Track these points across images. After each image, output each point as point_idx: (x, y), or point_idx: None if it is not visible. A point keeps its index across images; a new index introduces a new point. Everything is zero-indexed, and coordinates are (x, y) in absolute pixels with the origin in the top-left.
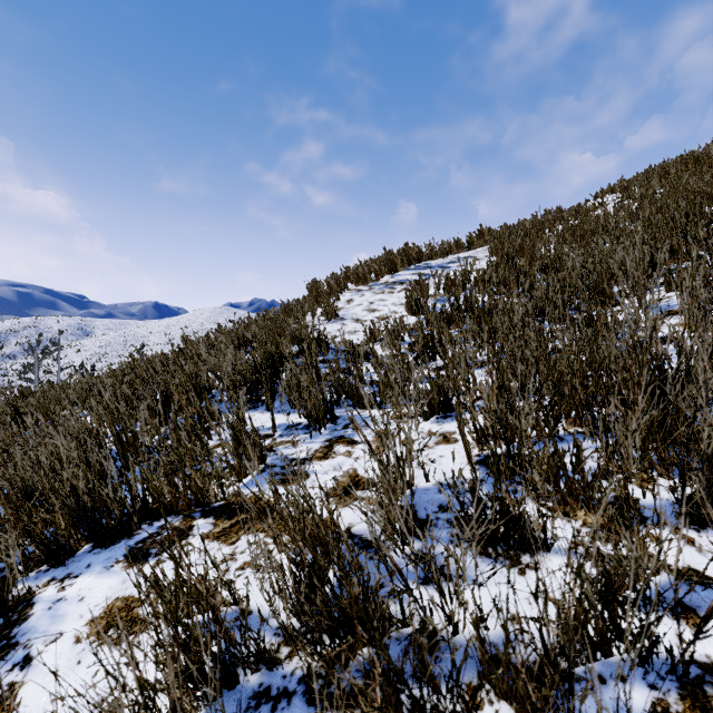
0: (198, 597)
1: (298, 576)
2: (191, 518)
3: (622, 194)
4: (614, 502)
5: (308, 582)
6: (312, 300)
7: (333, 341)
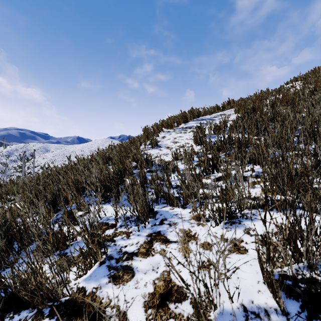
0: None
1: None
2: (40, 315)
3: (303, 81)
4: None
5: None
6: (145, 136)
7: (154, 162)
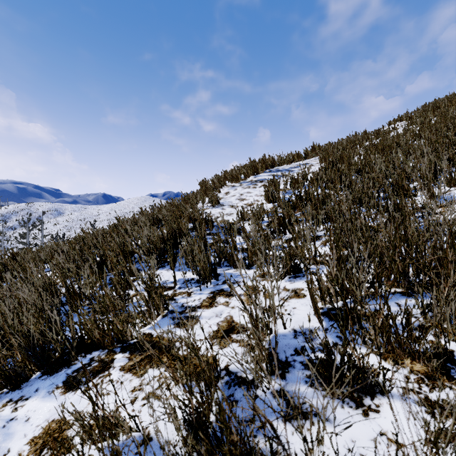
0: (111, 427)
1: (186, 419)
2: (113, 352)
3: (408, 121)
4: (433, 353)
5: (194, 425)
6: (202, 192)
7: (216, 221)
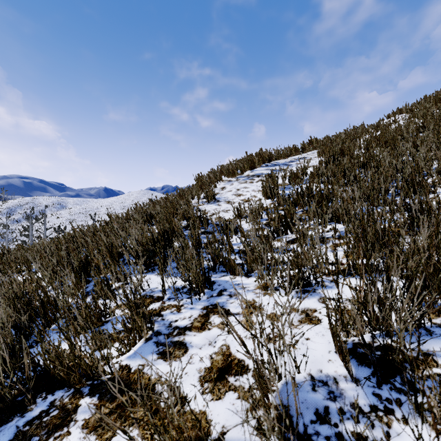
0: None
1: None
2: (79, 394)
3: (409, 114)
4: None
5: None
6: (198, 187)
7: (211, 220)
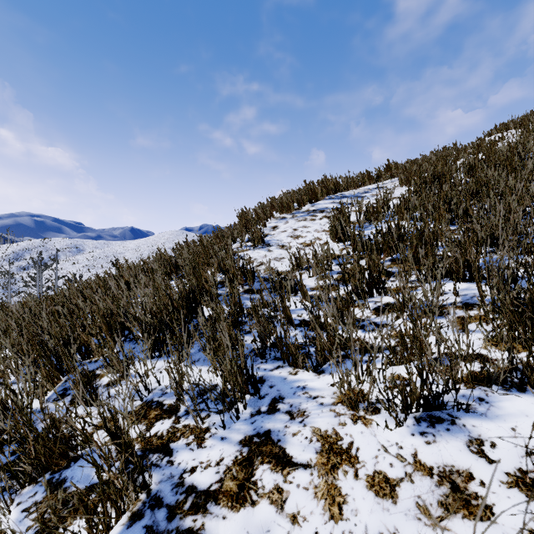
0: None
1: None
2: None
3: (521, 128)
4: None
5: None
6: (241, 227)
7: (258, 275)
